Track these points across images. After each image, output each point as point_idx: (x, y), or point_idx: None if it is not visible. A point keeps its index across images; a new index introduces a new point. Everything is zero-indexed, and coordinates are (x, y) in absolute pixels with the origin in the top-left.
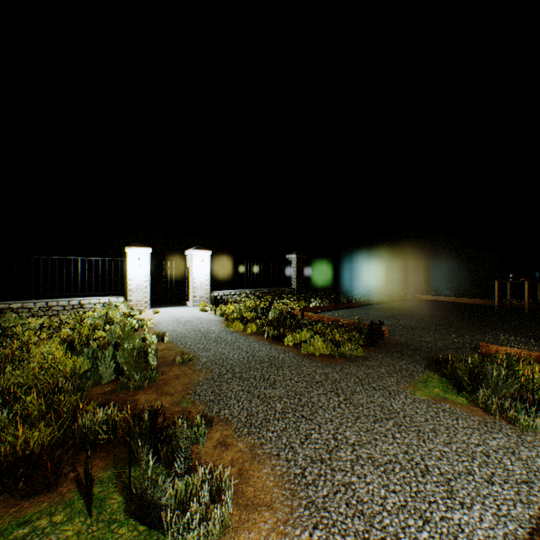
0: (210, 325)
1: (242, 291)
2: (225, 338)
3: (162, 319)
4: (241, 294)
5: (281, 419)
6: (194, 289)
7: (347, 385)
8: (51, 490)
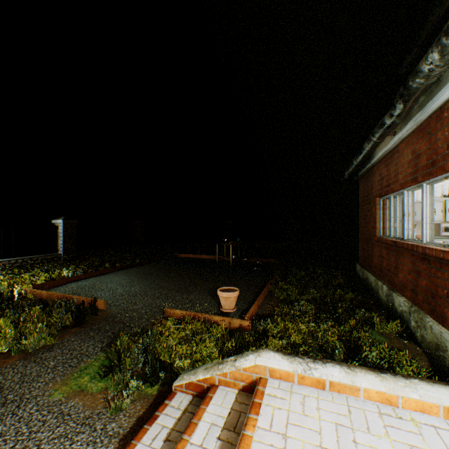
0: None
1: None
2: None
3: None
4: None
5: None
6: None
7: None
8: None
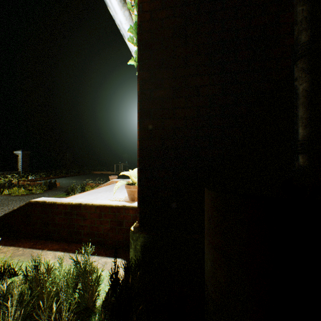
0: None
1: None
2: None
3: None
4: None
5: None
6: None
7: (27, 199)
8: None
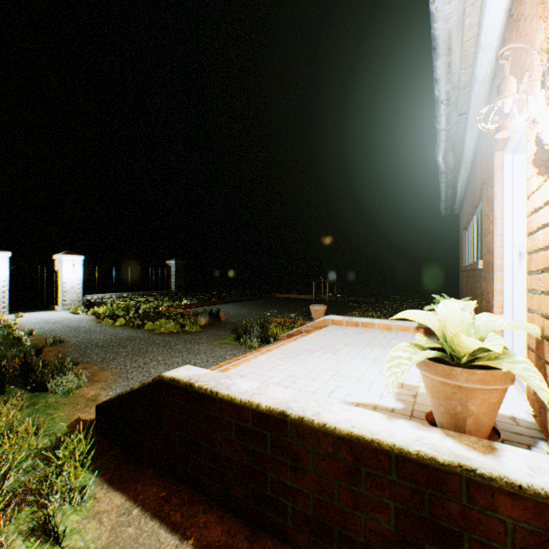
0: (81, 322)
1: (119, 294)
2: (95, 330)
3: (28, 321)
4: (118, 297)
5: (124, 357)
6: (64, 293)
7: (175, 343)
8: None
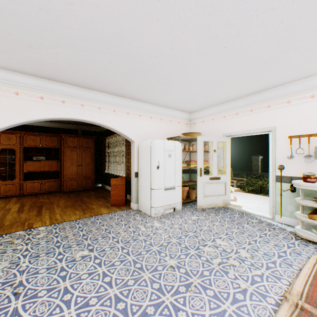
0: None
1: None
2: None
3: None
4: None
5: None
6: None
7: None
8: (254, 192)
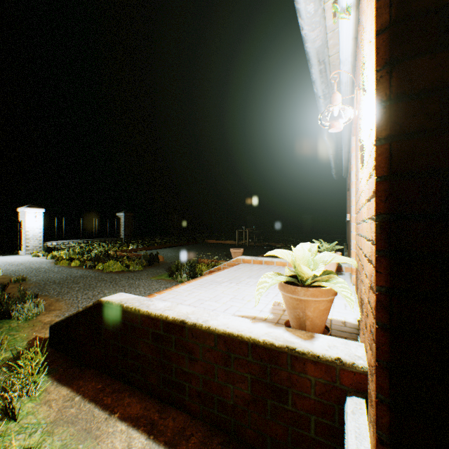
0: (42, 264)
1: (76, 241)
2: (54, 270)
3: None
4: (75, 244)
5: (76, 291)
6: (27, 240)
7: (120, 279)
8: None
